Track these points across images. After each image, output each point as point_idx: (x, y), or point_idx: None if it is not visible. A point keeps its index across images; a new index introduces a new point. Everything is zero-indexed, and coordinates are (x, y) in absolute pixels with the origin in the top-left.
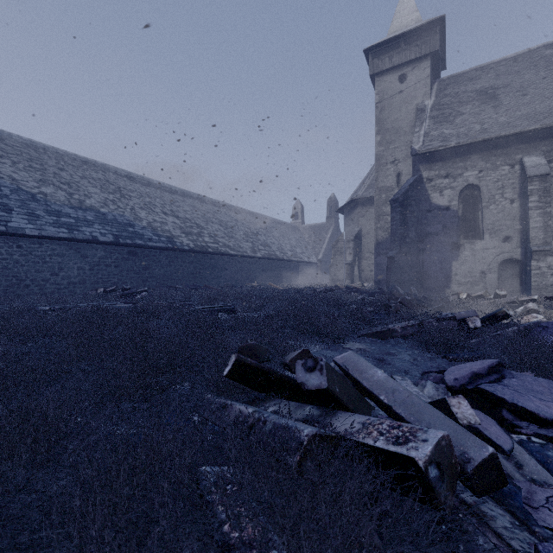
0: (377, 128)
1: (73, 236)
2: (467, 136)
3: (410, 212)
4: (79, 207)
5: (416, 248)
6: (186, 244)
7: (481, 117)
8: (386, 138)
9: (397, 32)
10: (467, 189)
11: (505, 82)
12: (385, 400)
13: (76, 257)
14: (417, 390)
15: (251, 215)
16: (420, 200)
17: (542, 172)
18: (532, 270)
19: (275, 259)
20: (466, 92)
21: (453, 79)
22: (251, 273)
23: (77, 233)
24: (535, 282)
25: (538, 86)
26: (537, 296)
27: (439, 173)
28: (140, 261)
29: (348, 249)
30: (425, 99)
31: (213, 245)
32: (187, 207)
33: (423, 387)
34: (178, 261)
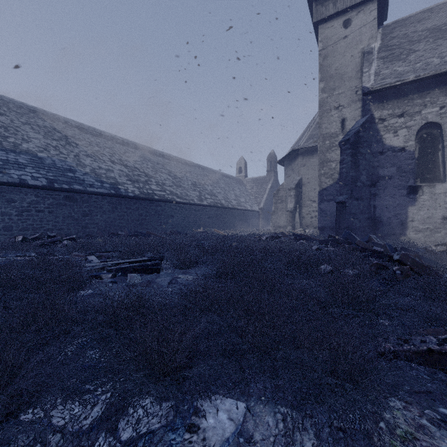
0: (320, 75)
1: None
2: (426, 69)
3: (362, 154)
4: (11, 150)
5: (368, 192)
6: (131, 190)
7: (439, 52)
8: (330, 85)
9: None
10: (424, 128)
11: None
12: None
13: None
14: None
15: (200, 168)
16: (371, 141)
17: None
18: None
19: (220, 207)
20: (416, 32)
21: (398, 23)
22: (197, 220)
23: (1, 175)
24: None
25: None
26: None
27: (393, 112)
28: (79, 207)
29: (289, 197)
30: (371, 43)
31: (160, 193)
32: (137, 158)
33: None
34: (122, 207)
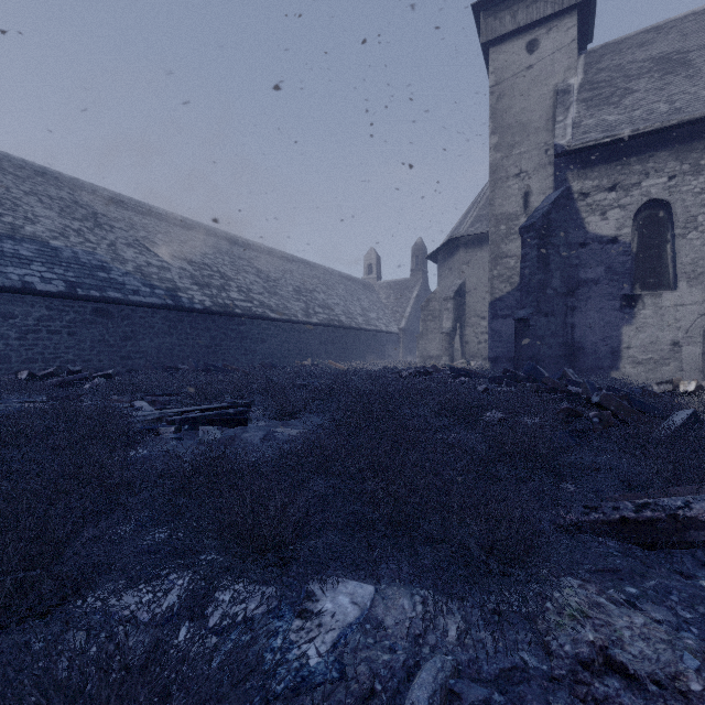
0: (492, 124)
1: None
2: (649, 120)
3: (553, 246)
4: (8, 236)
5: (563, 305)
6: (198, 300)
7: (668, 93)
8: (507, 139)
9: None
10: (646, 209)
11: (699, 42)
12: None
13: None
14: None
15: (306, 265)
16: (568, 227)
17: None
18: None
19: (338, 327)
20: (634, 63)
21: (609, 47)
22: (302, 346)
23: None
24: None
25: None
26: None
27: (600, 183)
28: (116, 326)
29: (446, 311)
30: (569, 77)
31: (244, 304)
32: (207, 249)
33: None
34: (184, 327)
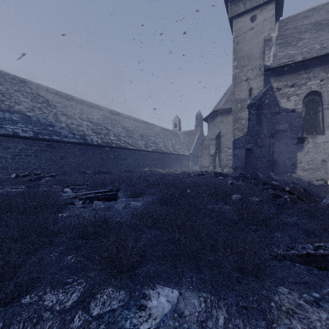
0: (234, 56)
1: None
2: (310, 53)
3: (264, 114)
4: (7, 110)
5: (268, 142)
6: (95, 140)
7: (320, 40)
8: (241, 63)
9: None
10: (309, 95)
11: None
12: None
13: None
14: None
15: (146, 124)
16: (271, 104)
17: None
18: None
19: (161, 152)
20: (303, 25)
21: (290, 18)
22: (144, 162)
23: None
24: None
25: None
26: None
27: (286, 83)
28: (57, 152)
29: (211, 145)
30: (271, 33)
31: (117, 142)
32: (99, 116)
33: None
34: (88, 153)
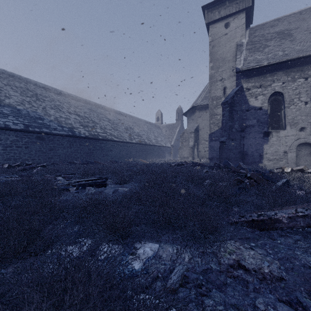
0: (210, 58)
1: None
2: (274, 58)
3: (235, 111)
4: None
5: (239, 135)
6: (83, 133)
7: (282, 47)
8: (216, 64)
9: None
10: (273, 95)
11: (295, 26)
12: None
13: None
14: None
15: (130, 117)
16: (241, 102)
17: None
18: None
19: (144, 144)
20: (269, 34)
21: (259, 26)
22: (128, 153)
23: None
24: None
25: None
26: None
27: (254, 84)
28: (46, 144)
29: (191, 137)
30: (242, 39)
31: (103, 134)
32: (86, 110)
33: None
34: (76, 144)
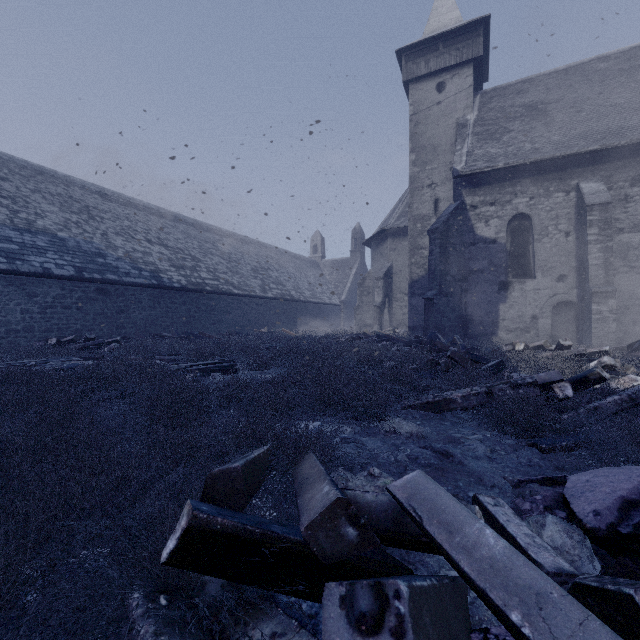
0: (411, 145)
1: (13, 267)
2: (517, 156)
3: (452, 244)
4: (26, 230)
5: (459, 288)
6: (176, 280)
7: (532, 136)
8: (422, 157)
9: (435, 32)
10: (516, 219)
11: (556, 97)
12: (527, 629)
13: (19, 295)
14: (530, 533)
15: (261, 247)
16: (463, 230)
17: (602, 200)
18: (592, 315)
19: (289, 300)
20: (513, 107)
21: (497, 91)
22: (260, 317)
23: (20, 264)
24: (595, 328)
25: (594, 103)
26: (608, 347)
27: (484, 199)
28: (113, 301)
29: (377, 288)
30: (467, 113)
31: (213, 282)
32: (179, 235)
33: (541, 527)
34: (165, 302)
